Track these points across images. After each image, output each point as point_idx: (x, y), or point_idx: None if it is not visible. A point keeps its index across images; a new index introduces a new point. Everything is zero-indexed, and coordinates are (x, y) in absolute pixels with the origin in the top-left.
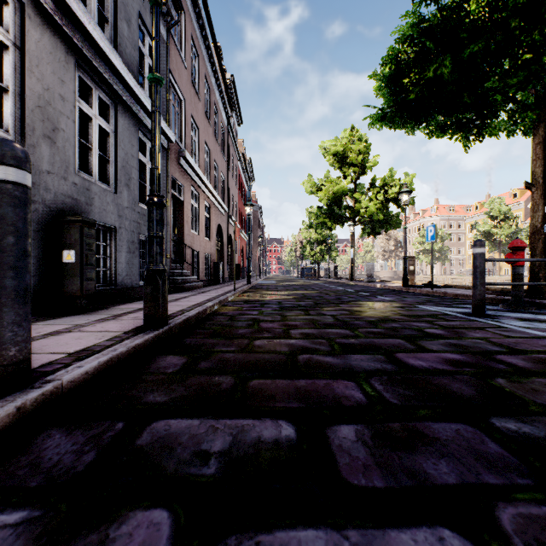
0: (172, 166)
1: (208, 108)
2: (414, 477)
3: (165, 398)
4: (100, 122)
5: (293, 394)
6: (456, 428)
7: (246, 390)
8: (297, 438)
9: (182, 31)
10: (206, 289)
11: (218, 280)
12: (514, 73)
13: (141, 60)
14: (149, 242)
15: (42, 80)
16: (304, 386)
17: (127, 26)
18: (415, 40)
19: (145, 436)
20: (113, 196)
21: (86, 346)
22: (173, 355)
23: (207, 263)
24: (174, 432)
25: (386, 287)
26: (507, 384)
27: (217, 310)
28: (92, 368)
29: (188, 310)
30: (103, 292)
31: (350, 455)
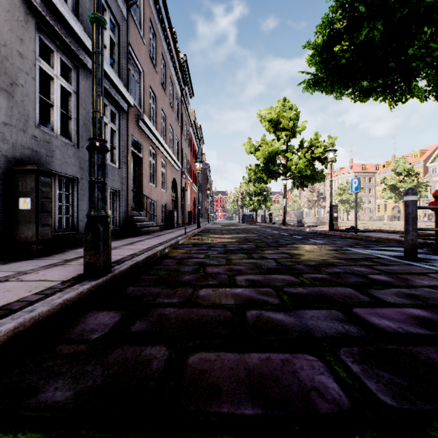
0: (132, 127)
1: (164, 81)
2: None
3: (68, 393)
4: (61, 82)
5: (245, 383)
6: None
7: (181, 374)
8: None
9: (141, 12)
10: (162, 233)
11: (173, 225)
12: (437, 38)
13: None
14: (90, 188)
15: None
16: (258, 365)
17: None
18: (347, 8)
19: None
20: (74, 150)
21: (6, 303)
22: (108, 310)
23: (164, 210)
24: None
25: (315, 231)
26: None
27: (167, 253)
28: None
29: (139, 254)
30: (64, 236)
31: None
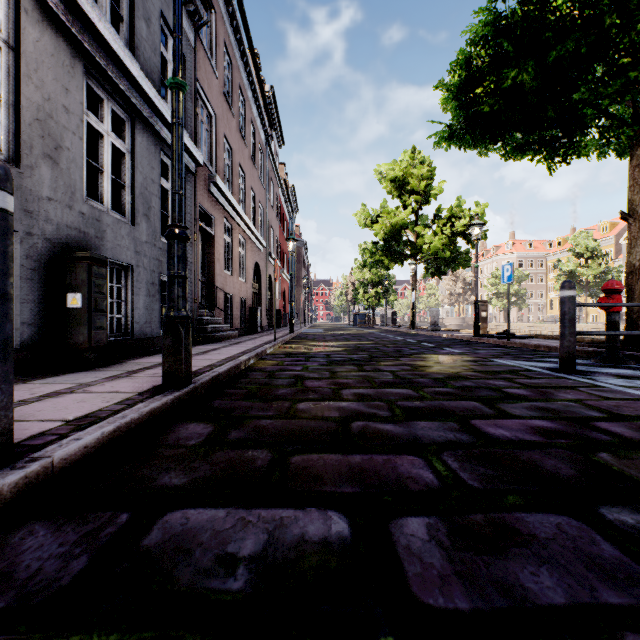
0: (201, 194)
1: (243, 126)
2: (508, 594)
3: (183, 480)
4: (113, 140)
5: (346, 474)
6: (557, 522)
7: (286, 468)
8: (351, 537)
9: (213, 33)
10: (241, 339)
11: (256, 328)
12: (608, 82)
13: (163, 68)
14: (169, 283)
15: (41, 88)
16: (360, 463)
17: (146, 26)
18: (489, 42)
19: (155, 533)
20: (128, 229)
21: (89, 412)
22: (197, 422)
23: (242, 308)
24: (192, 528)
25: (454, 337)
26: (613, 460)
27: (253, 364)
28: (93, 440)
29: (218, 365)
30: (117, 343)
31: (421, 562)
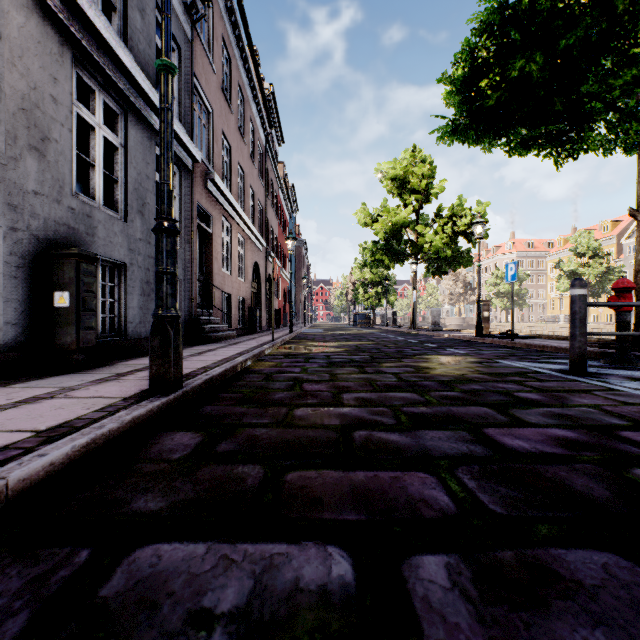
0: (198, 191)
1: (242, 123)
2: None
3: (161, 504)
4: (105, 133)
5: (348, 496)
6: (603, 562)
7: (280, 489)
8: (356, 583)
9: (211, 28)
10: (239, 340)
11: (255, 328)
12: (618, 73)
13: None
14: (157, 280)
15: (27, 76)
16: (364, 481)
17: (140, 17)
18: (495, 32)
19: (117, 578)
20: (122, 225)
21: (65, 420)
22: (185, 431)
23: (241, 308)
24: (164, 571)
25: (456, 338)
26: None
27: (250, 366)
28: (61, 456)
29: (213, 366)
30: (109, 343)
31: (444, 621)
